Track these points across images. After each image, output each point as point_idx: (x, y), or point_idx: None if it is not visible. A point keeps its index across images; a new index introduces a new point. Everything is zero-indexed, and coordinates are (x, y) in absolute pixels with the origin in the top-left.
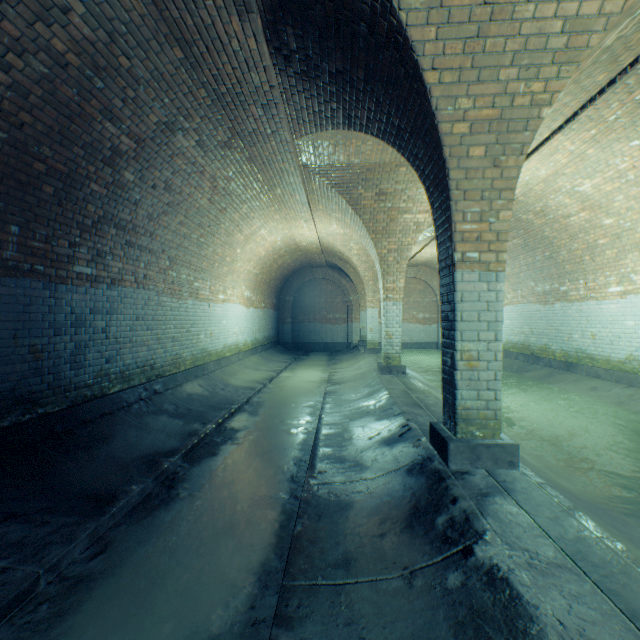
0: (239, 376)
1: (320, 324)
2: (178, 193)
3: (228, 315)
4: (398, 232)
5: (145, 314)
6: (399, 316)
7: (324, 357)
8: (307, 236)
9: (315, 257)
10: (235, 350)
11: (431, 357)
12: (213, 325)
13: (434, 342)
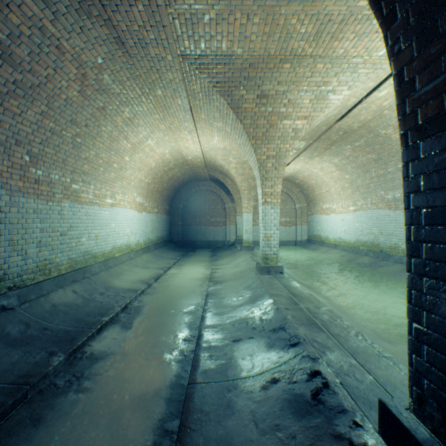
0: (125, 276)
1: (205, 226)
2: (29, 71)
3: (118, 218)
4: (277, 138)
5: None
6: (277, 219)
7: (208, 253)
8: (192, 149)
9: (200, 171)
10: (126, 250)
11: (292, 252)
12: (99, 228)
13: (293, 240)
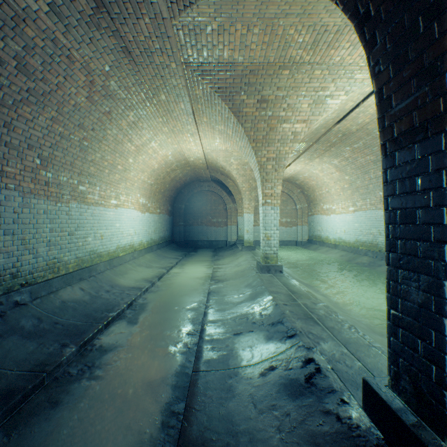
0: (130, 275)
1: (206, 226)
2: (41, 79)
3: (122, 219)
4: (277, 141)
5: (1, 216)
6: (277, 219)
7: (209, 253)
8: (194, 151)
9: (202, 172)
10: (130, 250)
11: (293, 252)
12: (104, 228)
13: (294, 240)
